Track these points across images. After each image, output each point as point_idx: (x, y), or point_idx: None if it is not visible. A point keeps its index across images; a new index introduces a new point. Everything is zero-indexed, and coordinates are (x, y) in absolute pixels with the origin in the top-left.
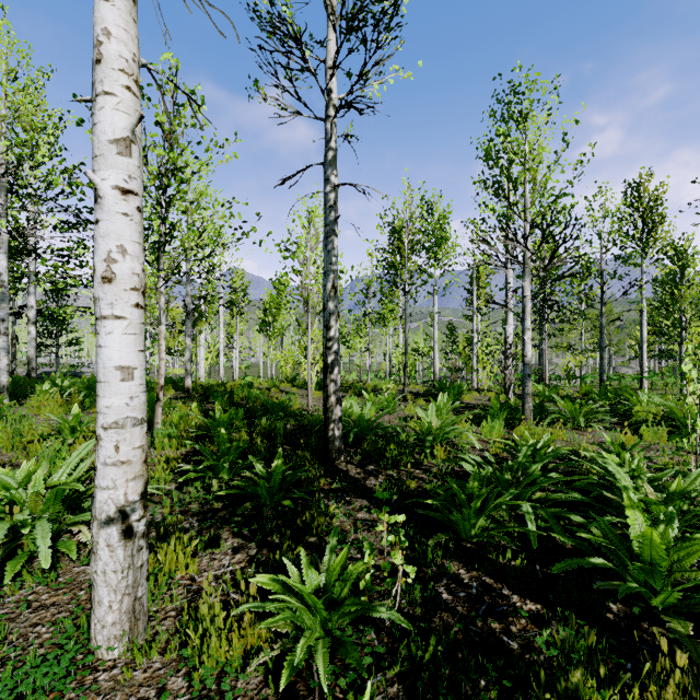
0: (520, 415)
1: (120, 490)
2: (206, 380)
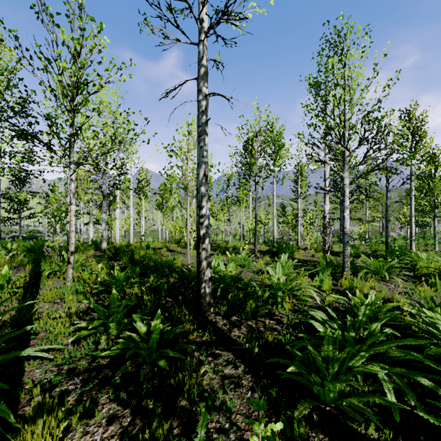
0: (340, 270)
1: None
2: (120, 241)
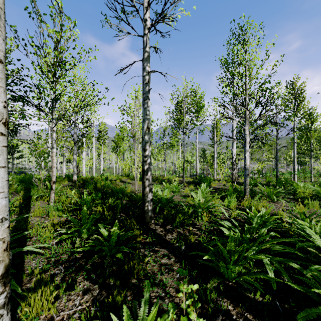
0: (242, 194)
1: None
2: (86, 175)
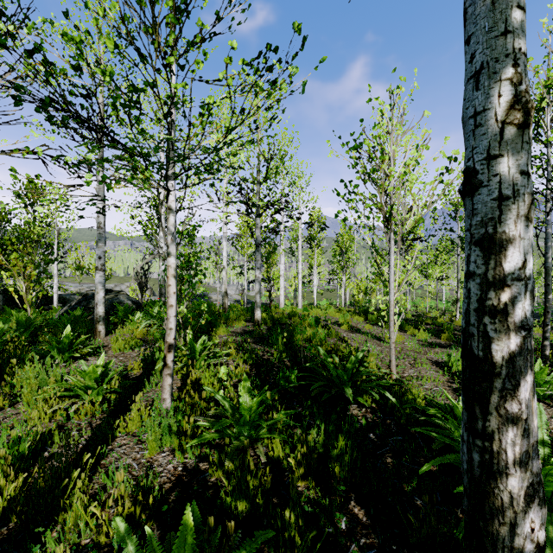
0: None
1: None
2: (285, 306)
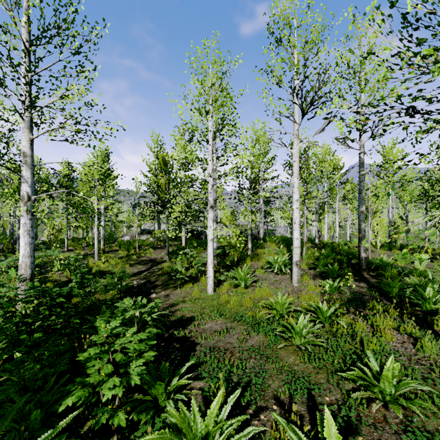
0: None
1: (296, 258)
2: (327, 240)
